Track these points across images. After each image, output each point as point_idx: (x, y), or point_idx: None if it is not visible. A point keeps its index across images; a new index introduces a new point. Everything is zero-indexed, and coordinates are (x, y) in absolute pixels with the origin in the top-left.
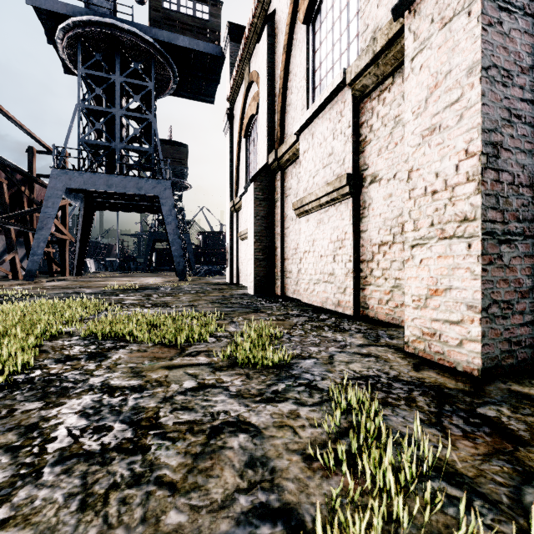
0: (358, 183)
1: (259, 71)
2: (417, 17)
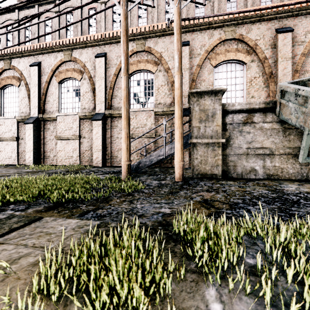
0: (18, 139)
1: None
2: (27, 125)
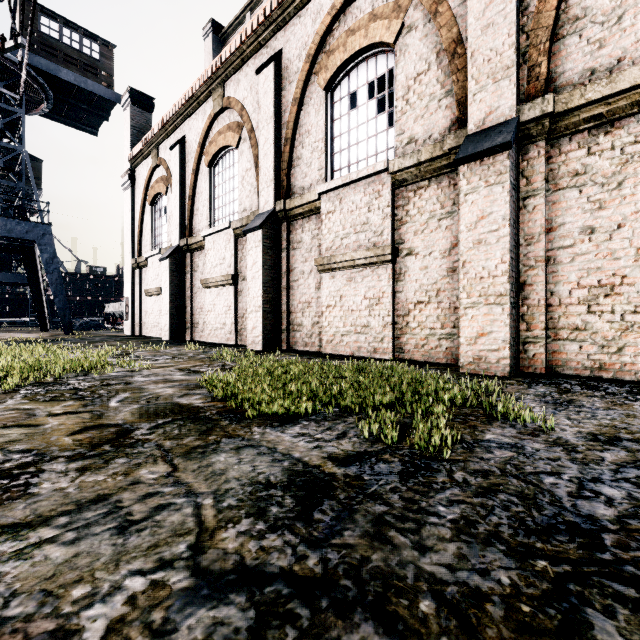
0: (237, 279)
1: (172, 172)
2: (250, 238)
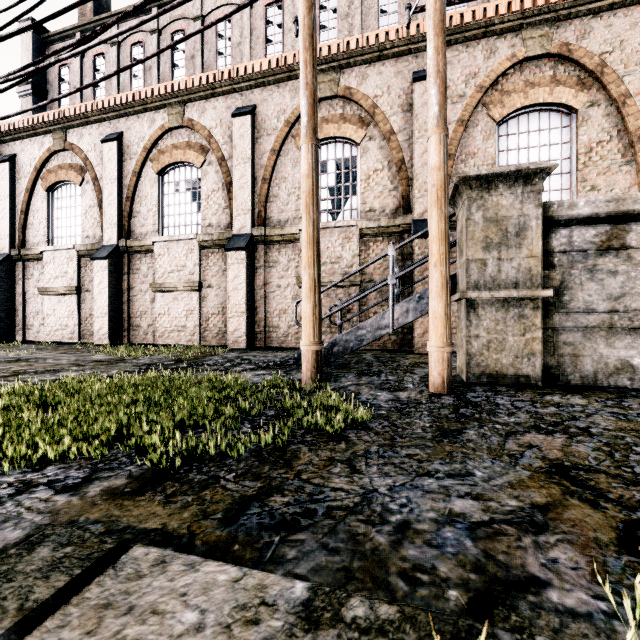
0: (80, 290)
1: None
2: (97, 263)
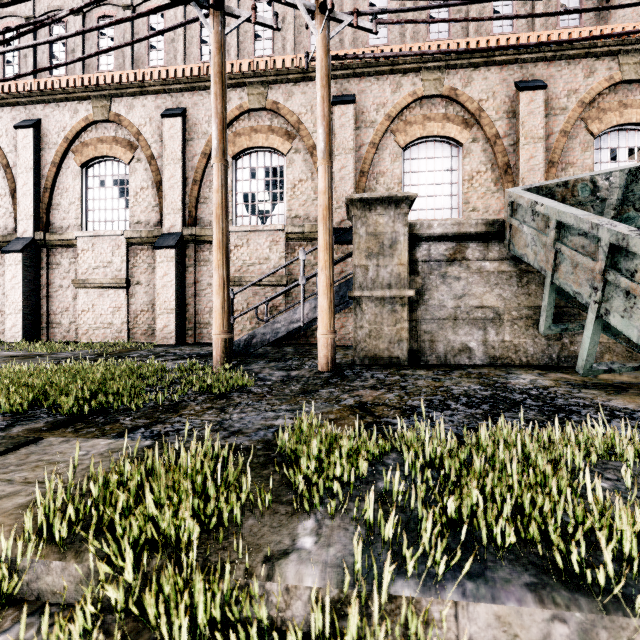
0: None
1: None
2: (9, 256)
